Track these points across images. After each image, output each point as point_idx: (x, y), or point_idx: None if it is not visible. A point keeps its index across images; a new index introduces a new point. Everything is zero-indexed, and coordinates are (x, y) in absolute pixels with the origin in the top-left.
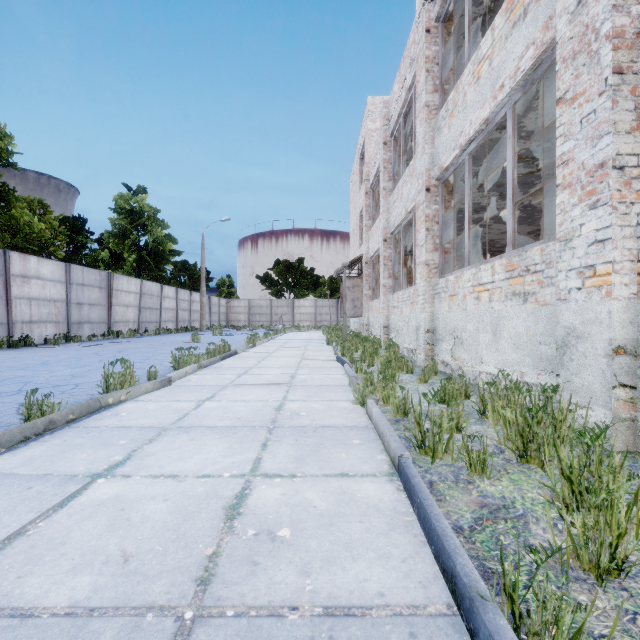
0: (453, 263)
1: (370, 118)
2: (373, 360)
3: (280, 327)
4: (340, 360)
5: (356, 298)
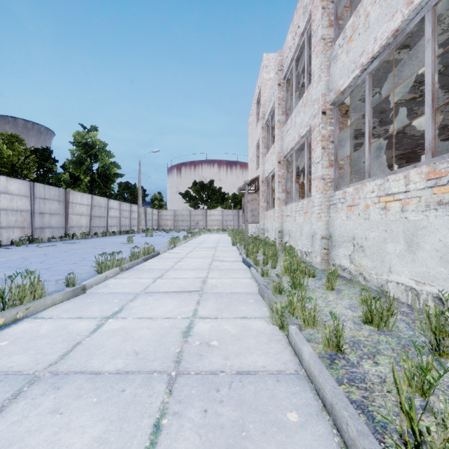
0: (346, 177)
1: (265, 70)
2: (275, 263)
3: (196, 230)
4: (246, 262)
5: (254, 209)
